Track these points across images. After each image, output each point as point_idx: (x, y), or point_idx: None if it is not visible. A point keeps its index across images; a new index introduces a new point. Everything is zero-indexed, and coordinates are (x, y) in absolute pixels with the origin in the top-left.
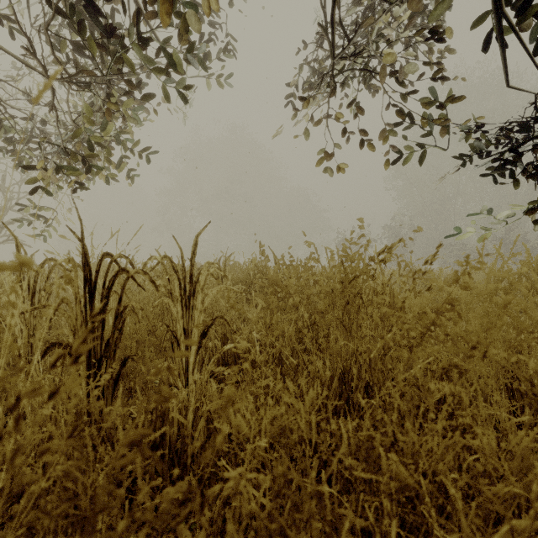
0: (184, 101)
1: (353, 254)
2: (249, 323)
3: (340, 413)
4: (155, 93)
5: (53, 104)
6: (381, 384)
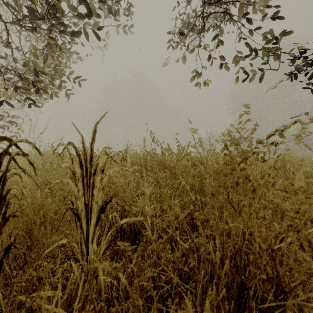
0: (98, 38)
1: (242, 136)
2: (143, 193)
3: (232, 298)
4: (78, 34)
5: (7, 41)
6: (278, 273)
